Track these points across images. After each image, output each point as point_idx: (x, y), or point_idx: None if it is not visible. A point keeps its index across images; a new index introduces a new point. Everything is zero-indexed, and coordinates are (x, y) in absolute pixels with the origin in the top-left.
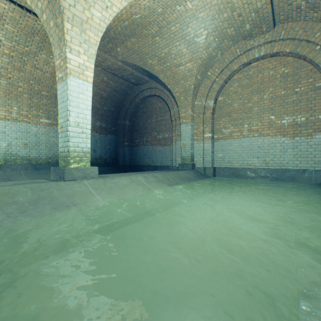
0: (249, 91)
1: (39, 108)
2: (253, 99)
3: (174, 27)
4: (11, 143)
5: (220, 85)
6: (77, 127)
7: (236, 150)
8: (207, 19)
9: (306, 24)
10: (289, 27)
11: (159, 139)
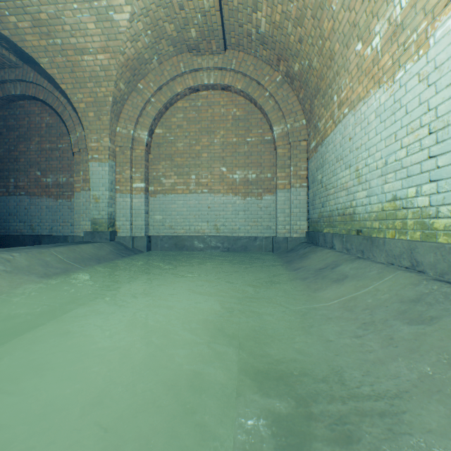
0: (198, 129)
1: None
2: (202, 141)
3: None
4: None
5: (158, 109)
6: None
7: (181, 211)
8: None
9: (257, 62)
10: (241, 58)
11: (46, 185)
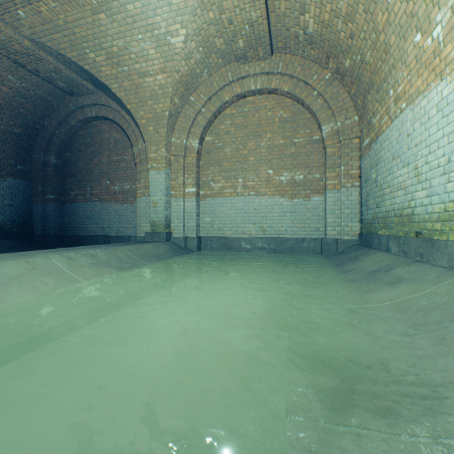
0: (244, 134)
1: None
2: (249, 145)
3: (132, 5)
4: None
5: (208, 118)
6: None
7: (229, 213)
8: (186, 11)
9: (304, 62)
10: (288, 60)
11: (114, 192)
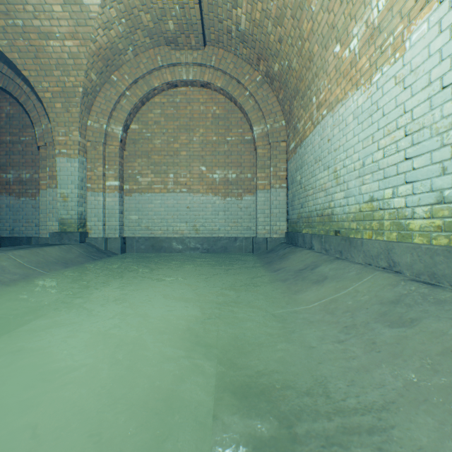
0: (176, 126)
1: None
2: (181, 139)
3: None
4: None
5: (134, 103)
6: None
7: (159, 211)
8: None
9: (237, 60)
10: (221, 55)
11: (7, 182)
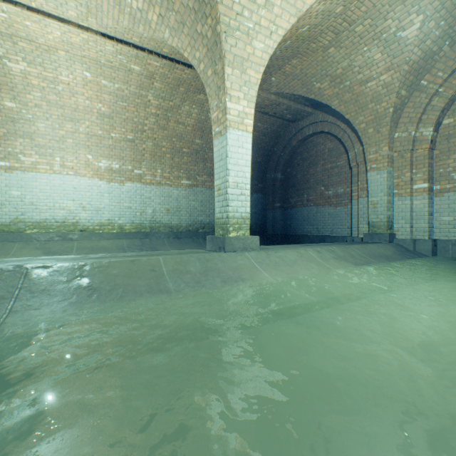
0: None
1: (180, 168)
2: None
3: (360, 26)
4: (155, 209)
5: (447, 97)
6: (236, 188)
7: None
8: None
9: None
10: None
11: (327, 197)
